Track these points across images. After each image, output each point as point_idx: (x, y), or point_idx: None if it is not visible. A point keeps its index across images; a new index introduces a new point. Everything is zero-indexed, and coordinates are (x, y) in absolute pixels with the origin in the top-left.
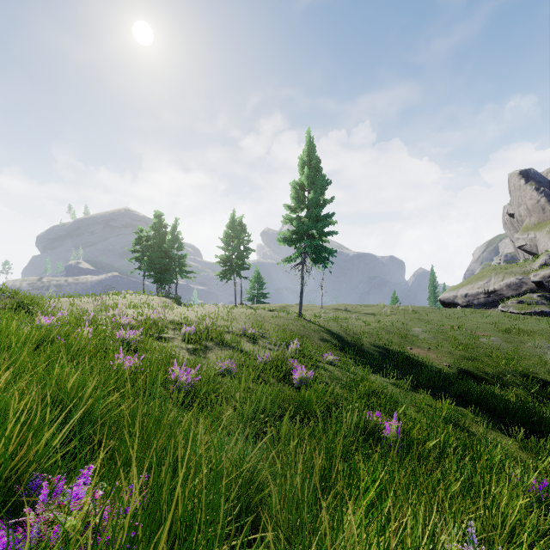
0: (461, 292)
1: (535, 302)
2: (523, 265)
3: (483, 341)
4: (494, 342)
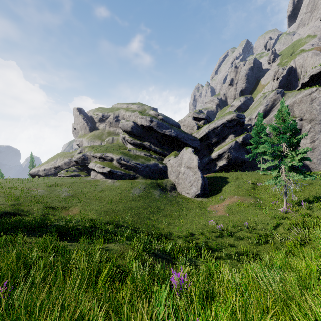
0: (42, 168)
1: (73, 170)
2: (72, 153)
3: (33, 193)
4: (40, 192)
